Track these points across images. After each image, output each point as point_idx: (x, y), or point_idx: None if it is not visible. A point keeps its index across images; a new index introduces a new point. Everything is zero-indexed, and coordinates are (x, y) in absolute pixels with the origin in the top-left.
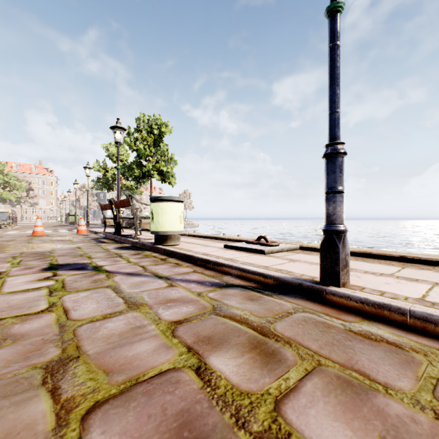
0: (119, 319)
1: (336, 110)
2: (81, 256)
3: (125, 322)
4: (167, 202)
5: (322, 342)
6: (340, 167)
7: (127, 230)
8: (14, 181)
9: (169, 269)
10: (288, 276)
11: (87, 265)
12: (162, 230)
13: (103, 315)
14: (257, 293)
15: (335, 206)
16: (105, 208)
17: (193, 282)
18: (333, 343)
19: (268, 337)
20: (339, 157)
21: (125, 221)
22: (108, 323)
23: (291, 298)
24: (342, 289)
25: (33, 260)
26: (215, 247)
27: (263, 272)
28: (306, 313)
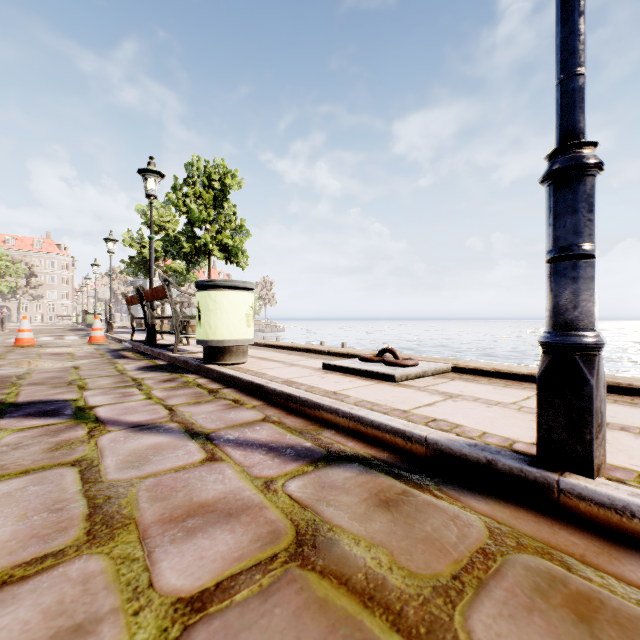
0: (38, 588)
1: (578, 71)
2: (69, 384)
3: (50, 602)
4: (223, 290)
5: None
6: (590, 199)
7: (170, 336)
8: (5, 262)
9: (217, 413)
10: (458, 438)
11: (66, 406)
12: (215, 339)
13: (7, 569)
14: (395, 480)
15: (578, 289)
16: (132, 301)
17: (258, 449)
18: None
19: None
20: (586, 176)
21: (169, 322)
22: None
23: (473, 498)
24: (602, 485)
25: None
26: (306, 368)
27: (403, 428)
28: (530, 553)
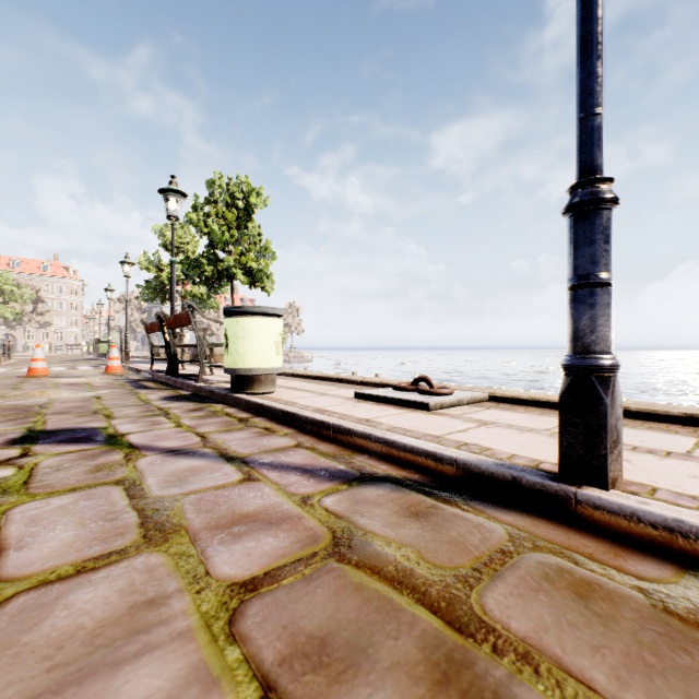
0: (110, 575)
1: (595, 111)
2: (94, 413)
3: (123, 584)
4: (252, 317)
5: (616, 657)
6: (606, 231)
7: (191, 366)
8: (10, 287)
9: (250, 440)
10: (486, 459)
11: (97, 433)
12: (243, 367)
13: (79, 562)
14: (425, 496)
15: (595, 315)
16: (151, 329)
17: (293, 471)
18: (646, 662)
19: (472, 636)
20: (603, 209)
21: (189, 351)
22: (79, 589)
23: (498, 511)
24: (615, 495)
25: (1, 423)
26: (337, 398)
27: (434, 451)
28: (544, 552)
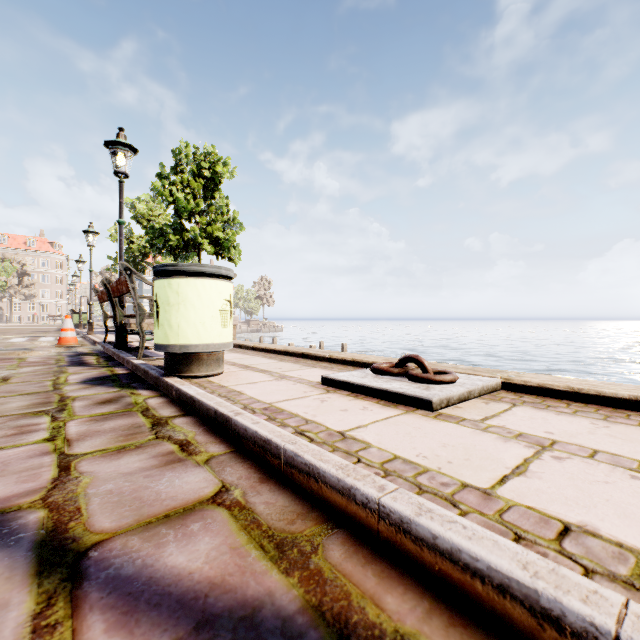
0: None
1: None
2: None
3: None
4: (188, 278)
5: None
6: None
7: None
8: None
9: (139, 478)
10: None
11: None
12: (177, 343)
13: None
14: None
15: None
16: (102, 297)
17: (166, 628)
18: None
19: None
20: None
21: None
22: None
23: None
24: None
25: None
26: (299, 383)
27: (530, 584)
28: None
